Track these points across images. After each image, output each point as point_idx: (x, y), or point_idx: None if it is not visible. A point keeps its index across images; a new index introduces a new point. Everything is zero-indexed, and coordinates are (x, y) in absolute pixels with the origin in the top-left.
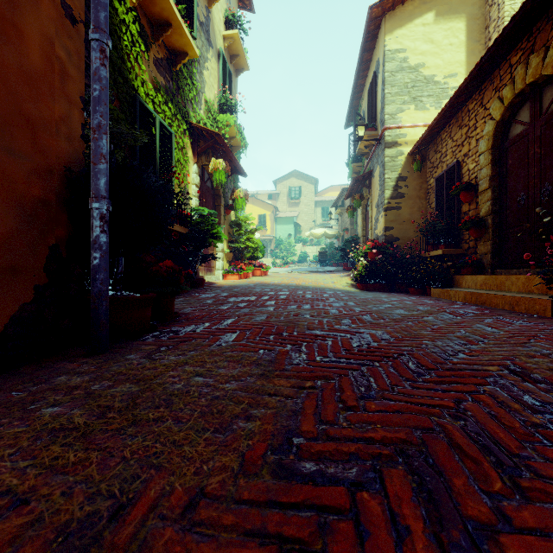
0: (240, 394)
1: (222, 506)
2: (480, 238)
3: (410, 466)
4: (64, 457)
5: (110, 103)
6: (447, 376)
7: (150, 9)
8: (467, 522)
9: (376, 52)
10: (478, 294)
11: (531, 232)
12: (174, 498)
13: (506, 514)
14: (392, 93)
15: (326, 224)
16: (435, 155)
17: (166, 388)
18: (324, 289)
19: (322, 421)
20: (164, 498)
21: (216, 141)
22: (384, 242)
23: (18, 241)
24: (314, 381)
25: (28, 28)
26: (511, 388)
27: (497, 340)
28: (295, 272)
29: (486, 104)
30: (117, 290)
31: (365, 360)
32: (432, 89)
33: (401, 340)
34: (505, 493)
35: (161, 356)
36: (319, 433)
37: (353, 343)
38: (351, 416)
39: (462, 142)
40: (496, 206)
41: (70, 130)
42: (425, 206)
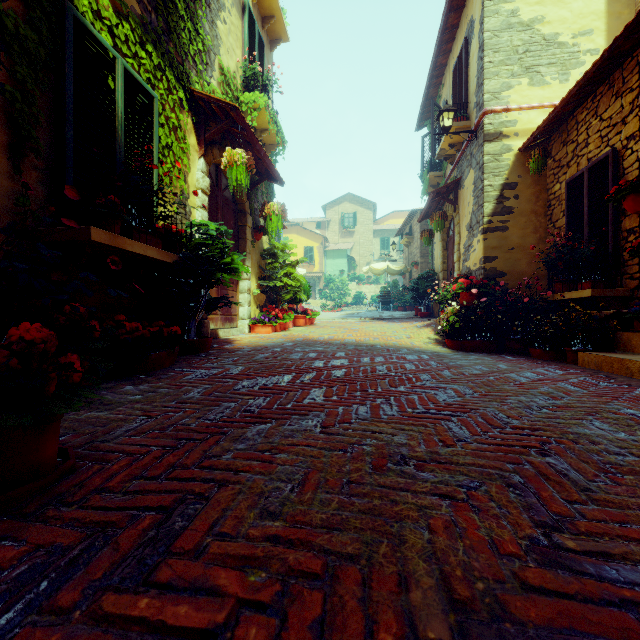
0: None
1: None
2: None
3: None
4: None
5: None
6: None
7: None
8: None
9: (467, 10)
10: None
11: None
12: None
13: None
14: (495, 62)
15: (386, 258)
16: (563, 149)
17: None
18: (399, 349)
19: None
20: None
21: (233, 121)
22: (483, 278)
23: None
24: None
25: None
26: None
27: None
28: (352, 319)
29: None
30: None
31: None
32: (555, 54)
33: None
34: None
35: None
36: None
37: None
38: None
39: (623, 117)
40: None
41: None
42: (544, 226)
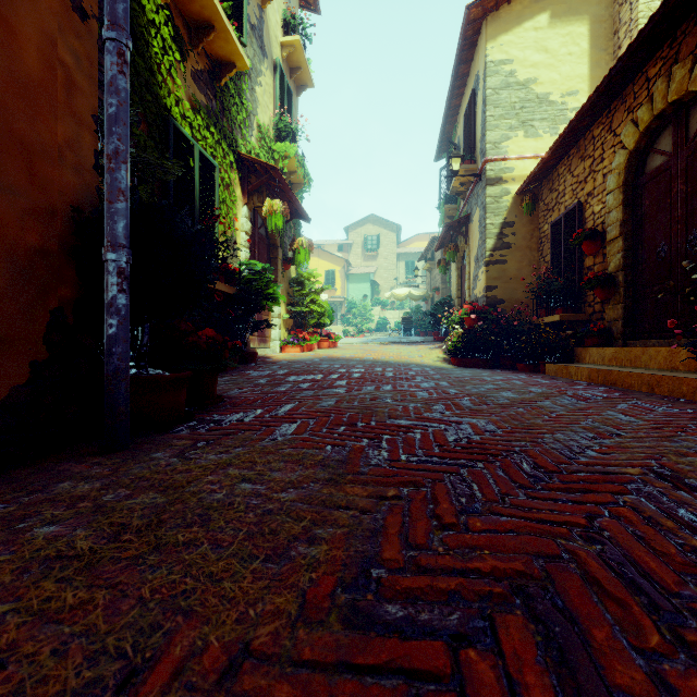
0: (301, 507)
1: (274, 670)
2: (609, 300)
3: (532, 610)
4: (59, 598)
5: (135, 126)
6: (573, 481)
7: (187, 6)
8: (615, 695)
9: (475, 64)
10: (606, 371)
11: (675, 292)
12: (208, 658)
13: (670, 683)
14: (496, 116)
15: (411, 282)
16: (550, 195)
17: (202, 499)
18: (409, 364)
19: (411, 544)
20: (194, 659)
21: (272, 176)
22: (486, 305)
23: (8, 303)
24: (398, 489)
25: (22, 23)
26: (661, 498)
27: (635, 432)
28: (373, 343)
29: (616, 130)
30: (141, 368)
31: (464, 460)
32: (546, 111)
33: (510, 433)
34: (665, 651)
35: (197, 454)
36: (406, 562)
37: (449, 436)
38: (449, 537)
39: (585, 177)
40: (629, 260)
41: (79, 158)
42: (537, 260)
